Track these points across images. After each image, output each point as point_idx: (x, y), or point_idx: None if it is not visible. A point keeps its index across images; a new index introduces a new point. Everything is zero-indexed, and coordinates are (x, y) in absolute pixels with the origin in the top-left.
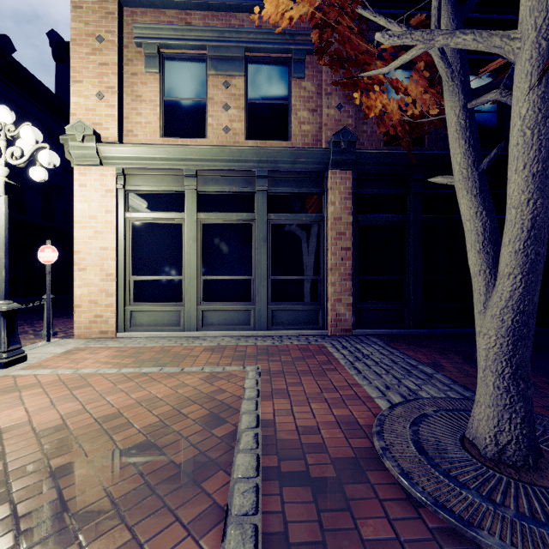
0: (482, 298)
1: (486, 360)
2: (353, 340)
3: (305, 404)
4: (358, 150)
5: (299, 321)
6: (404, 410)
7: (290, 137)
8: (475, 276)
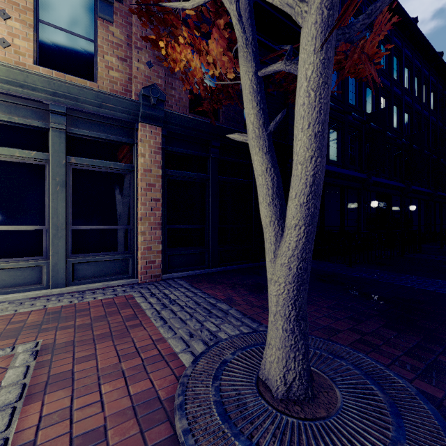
0: (273, 248)
1: (277, 306)
2: (162, 285)
3: (95, 388)
4: (167, 109)
5: (107, 272)
6: (206, 361)
7: (96, 79)
8: (267, 227)
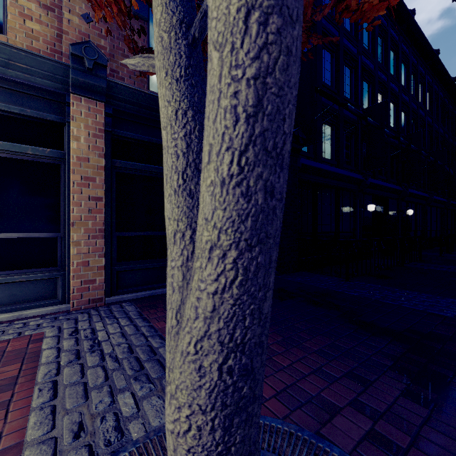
0: (175, 299)
1: None
2: (100, 313)
3: None
4: (110, 78)
5: (22, 297)
6: None
7: (5, 30)
8: (169, 245)
